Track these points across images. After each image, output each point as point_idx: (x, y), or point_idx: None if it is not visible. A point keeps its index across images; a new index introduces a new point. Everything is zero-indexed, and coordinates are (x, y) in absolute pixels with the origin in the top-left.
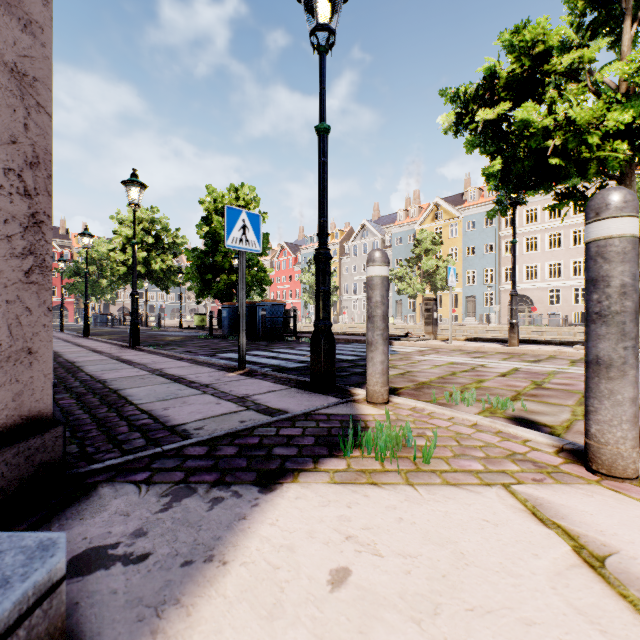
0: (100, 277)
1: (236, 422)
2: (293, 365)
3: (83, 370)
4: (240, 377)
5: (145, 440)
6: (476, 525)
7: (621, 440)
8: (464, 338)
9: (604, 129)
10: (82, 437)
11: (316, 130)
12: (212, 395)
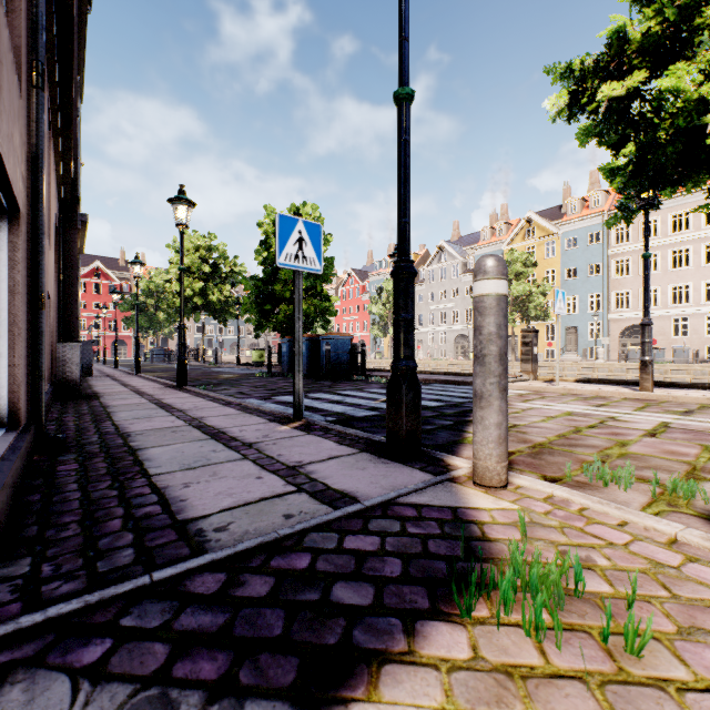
0: (158, 310)
1: (279, 517)
2: (362, 413)
3: (112, 418)
4: (294, 432)
5: (135, 551)
6: None
7: None
8: (573, 379)
9: None
10: (49, 539)
11: (395, 98)
12: (253, 462)
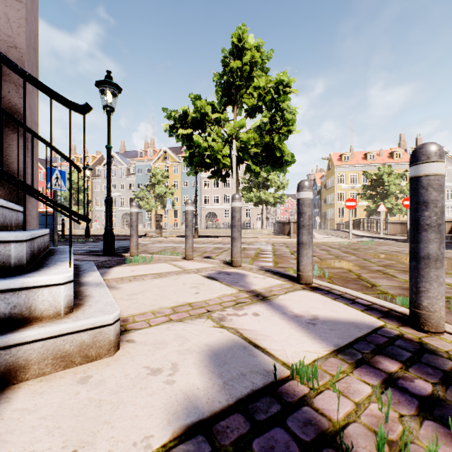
0: None
1: None
2: (81, 251)
3: None
4: None
5: None
6: (158, 266)
7: (190, 251)
8: (176, 236)
9: (223, 153)
10: None
11: (106, 147)
12: None
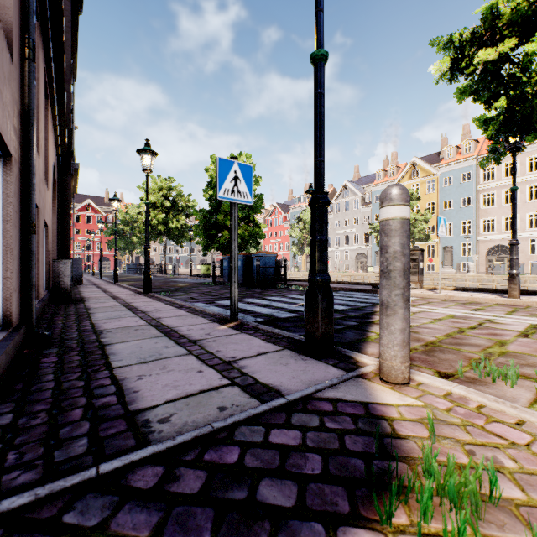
0: (132, 235)
1: (214, 409)
2: (284, 315)
3: (91, 318)
4: (230, 331)
5: (88, 441)
6: None
7: None
8: (452, 287)
9: None
10: (20, 427)
11: (312, 59)
12: (196, 357)
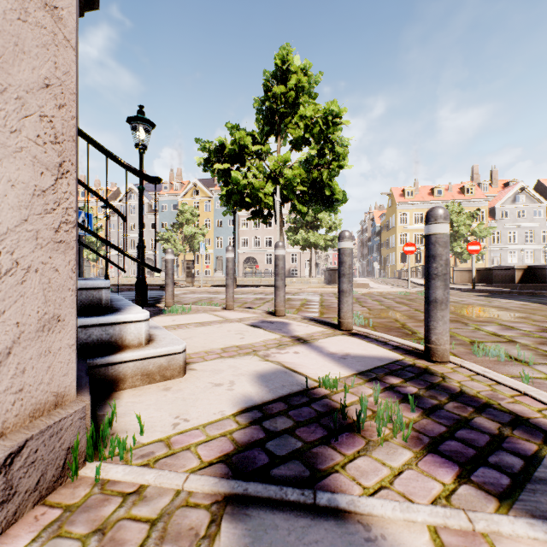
0: None
1: None
2: None
3: None
4: None
5: None
6: (198, 316)
7: (230, 301)
8: (211, 285)
9: (265, 192)
10: None
11: (138, 188)
12: None
